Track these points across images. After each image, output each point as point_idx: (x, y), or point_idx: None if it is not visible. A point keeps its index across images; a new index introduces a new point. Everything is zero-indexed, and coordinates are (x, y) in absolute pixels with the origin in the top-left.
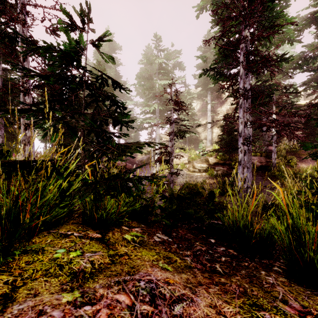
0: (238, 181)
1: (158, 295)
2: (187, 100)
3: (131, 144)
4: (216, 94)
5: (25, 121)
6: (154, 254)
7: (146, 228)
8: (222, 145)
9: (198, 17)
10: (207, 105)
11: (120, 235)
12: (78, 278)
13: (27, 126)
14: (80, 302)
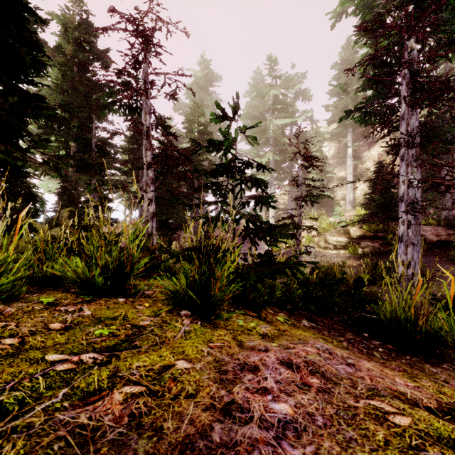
0: (398, 266)
1: (332, 352)
2: (315, 144)
3: (280, 228)
4: (361, 130)
5: (147, 197)
6: (311, 334)
7: (289, 314)
8: (372, 209)
9: (334, 26)
10: (346, 148)
11: (273, 316)
12: (266, 338)
13: (149, 202)
14: (282, 347)
